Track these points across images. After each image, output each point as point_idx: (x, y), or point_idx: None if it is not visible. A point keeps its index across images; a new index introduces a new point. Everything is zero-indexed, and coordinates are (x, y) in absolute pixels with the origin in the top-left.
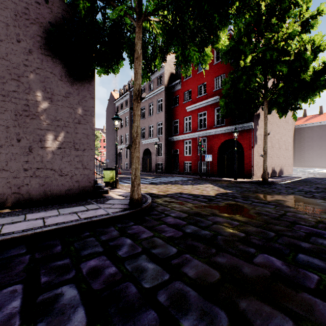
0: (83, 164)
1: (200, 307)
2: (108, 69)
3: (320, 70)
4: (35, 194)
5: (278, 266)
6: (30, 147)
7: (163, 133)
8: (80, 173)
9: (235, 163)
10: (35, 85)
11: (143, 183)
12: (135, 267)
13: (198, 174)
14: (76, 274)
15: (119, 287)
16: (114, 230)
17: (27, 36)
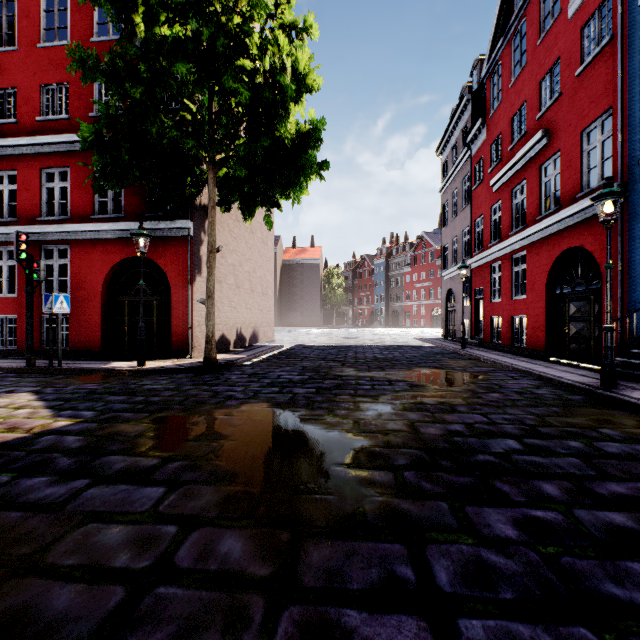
0: None
1: None
2: None
3: (308, 131)
4: None
5: None
6: None
7: None
8: None
9: (141, 319)
10: None
11: None
12: None
13: (43, 355)
14: None
15: None
16: None
17: None
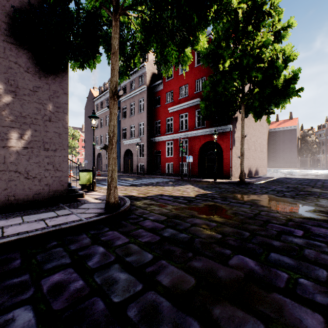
0: (54, 165)
1: (173, 319)
2: (83, 63)
3: (290, 78)
4: None
5: (252, 266)
6: None
7: (145, 134)
8: (50, 175)
9: (215, 164)
10: None
11: (123, 185)
12: (105, 278)
13: (180, 176)
14: (35, 292)
15: (84, 304)
16: (86, 238)
17: None
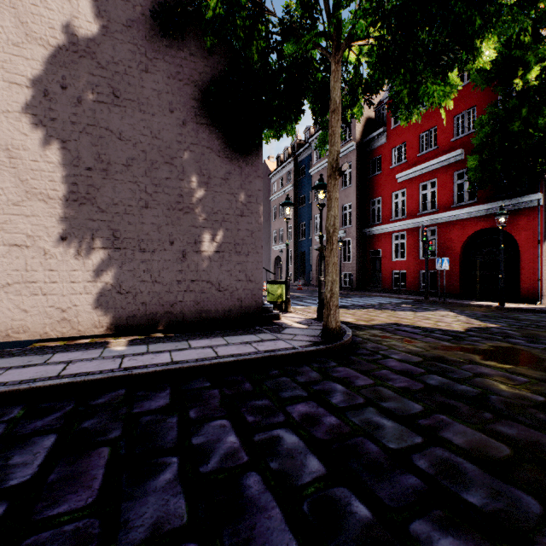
0: (246, 274)
1: (488, 485)
2: (279, 130)
3: None
4: (190, 316)
5: None
6: (184, 251)
7: (352, 223)
8: (242, 288)
9: (501, 273)
10: (189, 168)
11: None
12: (363, 420)
13: (421, 294)
14: (286, 418)
15: (352, 441)
16: (311, 371)
17: (180, 103)
